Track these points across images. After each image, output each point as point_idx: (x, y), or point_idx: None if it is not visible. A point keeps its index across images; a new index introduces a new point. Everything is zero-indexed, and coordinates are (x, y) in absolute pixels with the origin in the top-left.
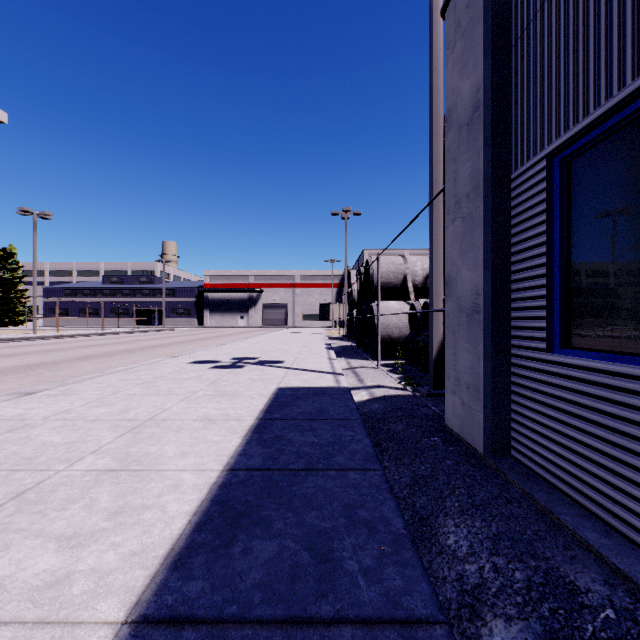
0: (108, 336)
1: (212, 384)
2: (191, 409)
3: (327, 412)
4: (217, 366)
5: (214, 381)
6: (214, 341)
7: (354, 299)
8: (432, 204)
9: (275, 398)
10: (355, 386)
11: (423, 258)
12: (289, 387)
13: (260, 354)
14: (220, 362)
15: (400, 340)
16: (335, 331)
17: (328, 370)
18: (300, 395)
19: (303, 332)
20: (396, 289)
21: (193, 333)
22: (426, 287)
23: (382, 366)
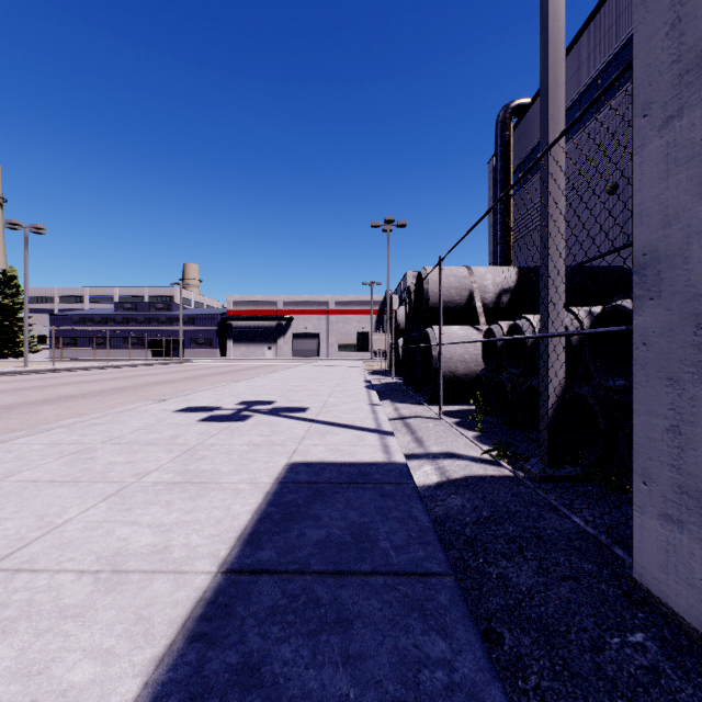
0: (111, 370)
1: (184, 455)
2: (102, 528)
3: (374, 542)
4: (211, 417)
5: (191, 448)
6: (231, 376)
7: (399, 326)
8: (546, 157)
9: (277, 493)
10: (412, 452)
11: (494, 269)
12: (307, 463)
13: (278, 396)
14: (219, 409)
15: (467, 378)
16: (375, 364)
17: (370, 425)
18: (323, 485)
19: (338, 365)
20: (459, 310)
21: (211, 366)
22: (499, 307)
23: (445, 415)
